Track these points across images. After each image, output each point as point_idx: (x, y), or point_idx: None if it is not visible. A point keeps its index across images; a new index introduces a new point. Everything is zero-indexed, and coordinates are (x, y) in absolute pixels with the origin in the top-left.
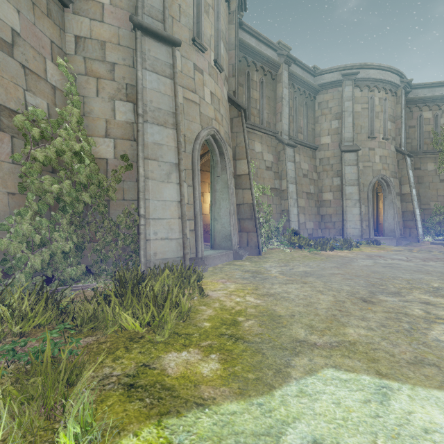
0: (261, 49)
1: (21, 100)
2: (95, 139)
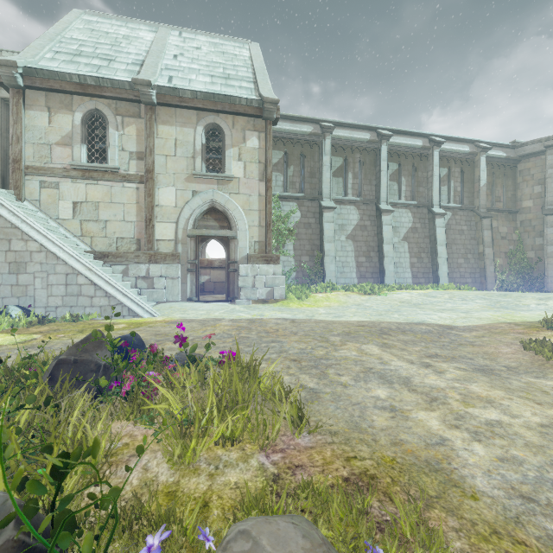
0: None
1: (508, 249)
2: (527, 252)
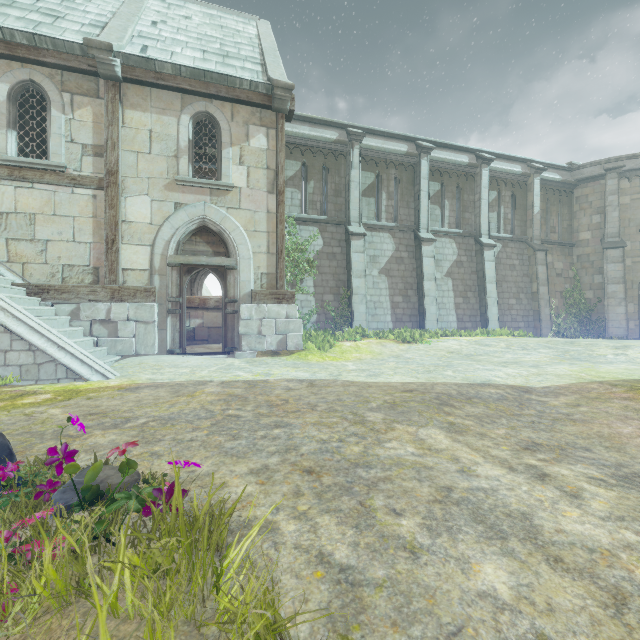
0: None
1: (564, 288)
2: (585, 291)
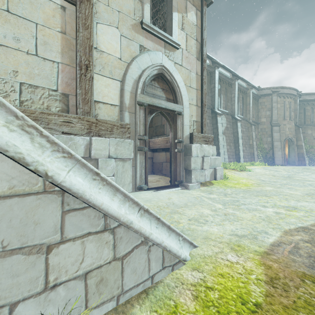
0: (311, 97)
1: (257, 142)
2: (264, 144)
